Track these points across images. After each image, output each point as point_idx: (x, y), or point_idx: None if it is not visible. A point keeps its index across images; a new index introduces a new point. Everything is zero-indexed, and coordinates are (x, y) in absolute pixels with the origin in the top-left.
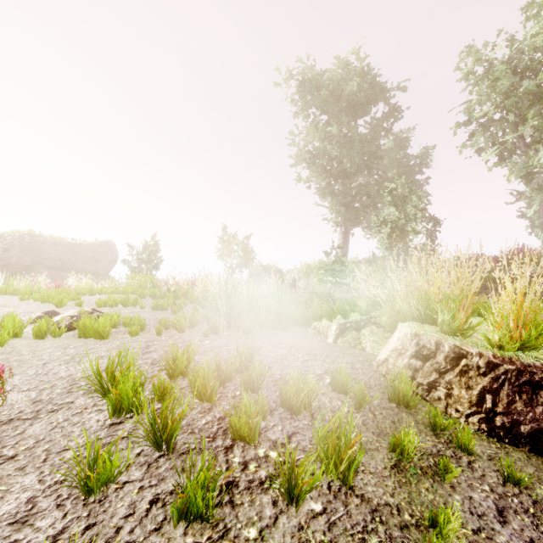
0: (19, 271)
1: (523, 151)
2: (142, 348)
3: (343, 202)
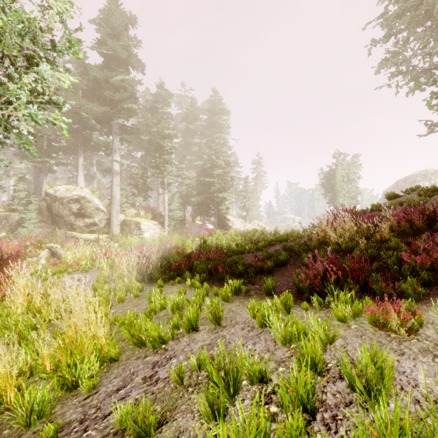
0: None
1: None
2: None
3: None
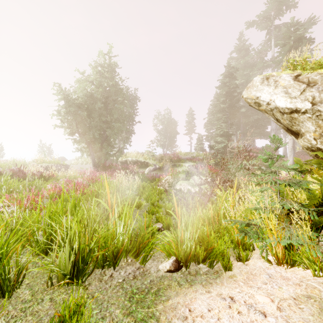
0: None
1: None
2: None
3: None
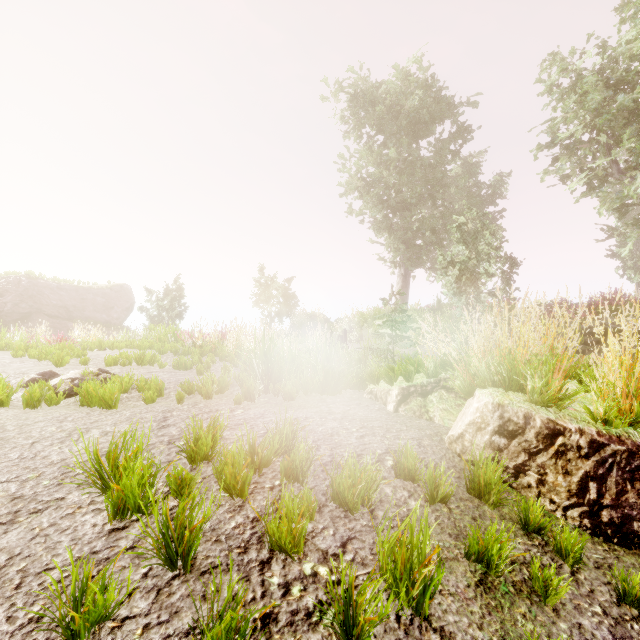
0: (15, 320)
1: (616, 179)
2: (157, 420)
3: (402, 238)
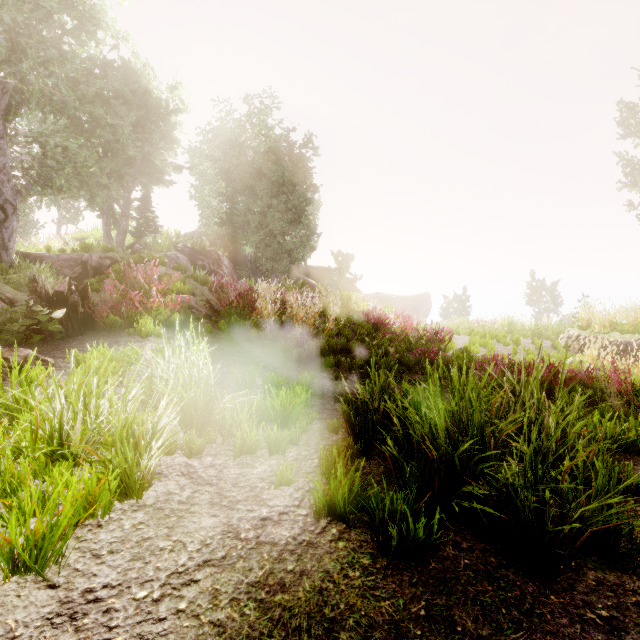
0: None
1: None
2: None
3: None
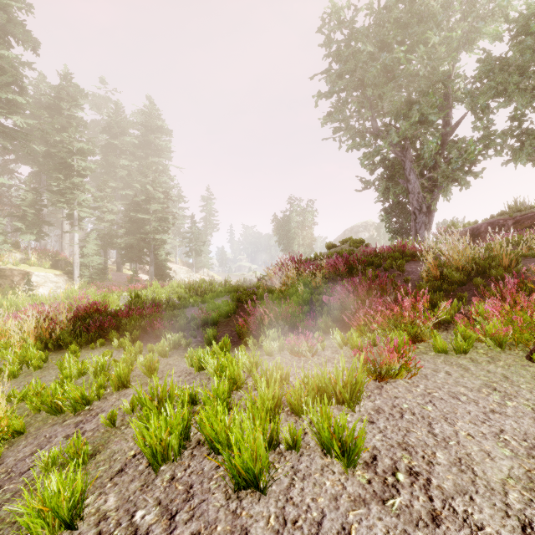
0: None
1: None
2: None
3: None
